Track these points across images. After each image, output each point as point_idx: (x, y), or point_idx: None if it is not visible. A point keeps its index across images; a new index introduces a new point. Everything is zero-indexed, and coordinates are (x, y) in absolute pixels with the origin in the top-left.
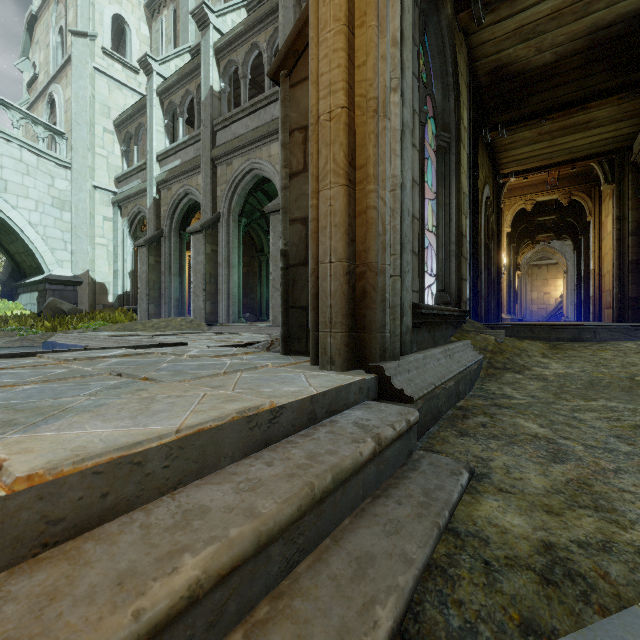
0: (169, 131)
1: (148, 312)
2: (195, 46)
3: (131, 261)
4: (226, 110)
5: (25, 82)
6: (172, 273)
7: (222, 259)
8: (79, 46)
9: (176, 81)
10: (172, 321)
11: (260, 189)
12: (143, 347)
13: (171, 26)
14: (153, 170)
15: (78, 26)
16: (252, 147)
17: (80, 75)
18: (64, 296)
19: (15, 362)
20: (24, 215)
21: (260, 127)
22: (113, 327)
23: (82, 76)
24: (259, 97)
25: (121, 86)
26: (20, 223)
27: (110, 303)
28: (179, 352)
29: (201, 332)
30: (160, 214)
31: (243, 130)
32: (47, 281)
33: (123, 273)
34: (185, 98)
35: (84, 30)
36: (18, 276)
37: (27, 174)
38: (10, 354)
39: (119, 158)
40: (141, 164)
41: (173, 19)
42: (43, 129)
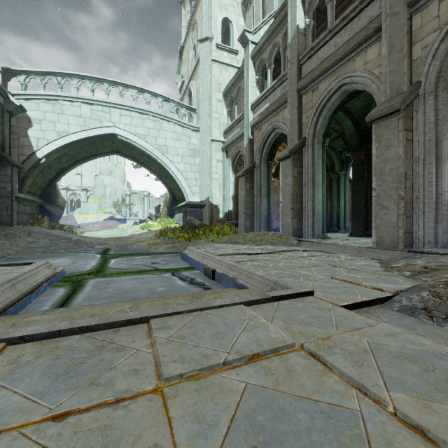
0: (259, 84)
1: (245, 226)
2: (278, 9)
3: (233, 188)
4: (310, 43)
5: (178, 89)
6: (262, 195)
7: (307, 179)
8: (203, 48)
9: (265, 40)
10: (265, 236)
11: (341, 109)
12: (263, 301)
13: (259, 7)
14: (248, 117)
15: (203, 36)
16: (342, 62)
17: (204, 67)
18: (195, 215)
19: (110, 358)
20: (176, 165)
21: (354, 36)
22: (223, 239)
23: (205, 67)
24: (352, 6)
25: (227, 67)
26: (174, 171)
27: (220, 218)
28: (349, 364)
29: (294, 250)
30: (253, 150)
31: (331, 50)
32: (187, 206)
33: (228, 197)
34: (272, 51)
35: (206, 36)
36: (174, 203)
37: (177, 140)
38: (121, 321)
39: (226, 117)
40: (240, 116)
41: (261, 0)
42: (185, 110)
